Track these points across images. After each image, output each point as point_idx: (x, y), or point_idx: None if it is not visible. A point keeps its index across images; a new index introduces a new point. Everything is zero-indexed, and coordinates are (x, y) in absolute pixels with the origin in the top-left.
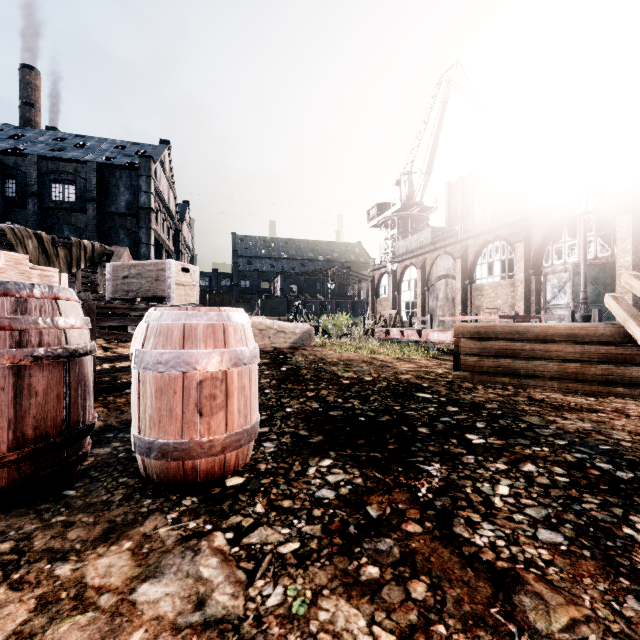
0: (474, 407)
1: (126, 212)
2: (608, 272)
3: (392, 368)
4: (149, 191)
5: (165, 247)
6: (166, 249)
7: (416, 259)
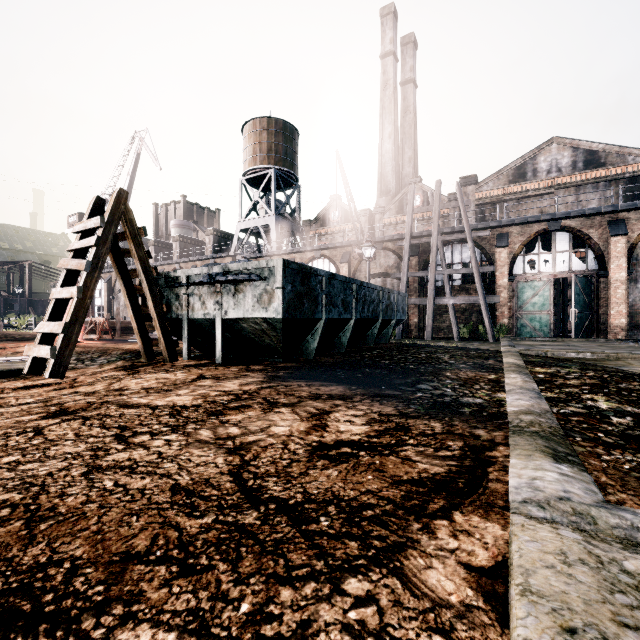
0: None
1: None
2: None
3: None
4: None
5: None
6: None
7: (105, 275)
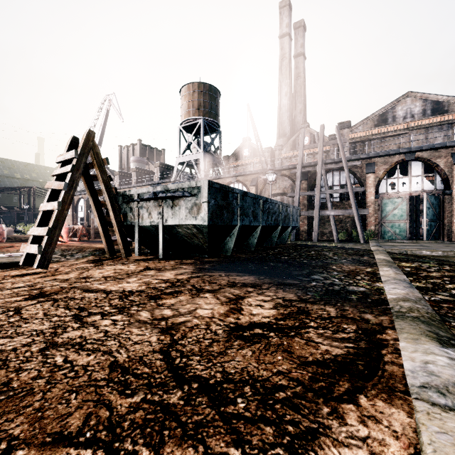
0: None
1: None
2: None
3: None
4: None
5: None
6: None
7: (85, 195)
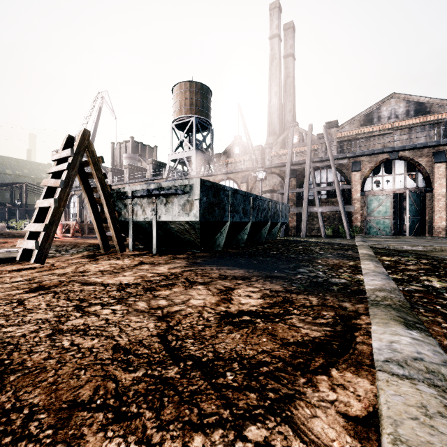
0: None
1: None
2: None
3: None
4: None
5: None
6: None
7: (77, 192)
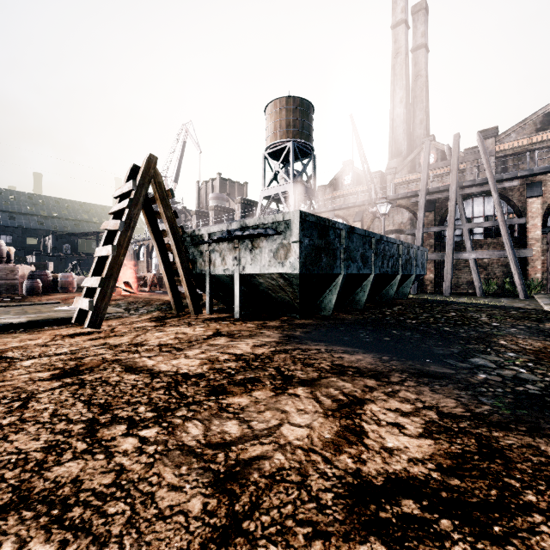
0: None
1: None
2: None
3: None
4: None
5: None
6: None
7: None
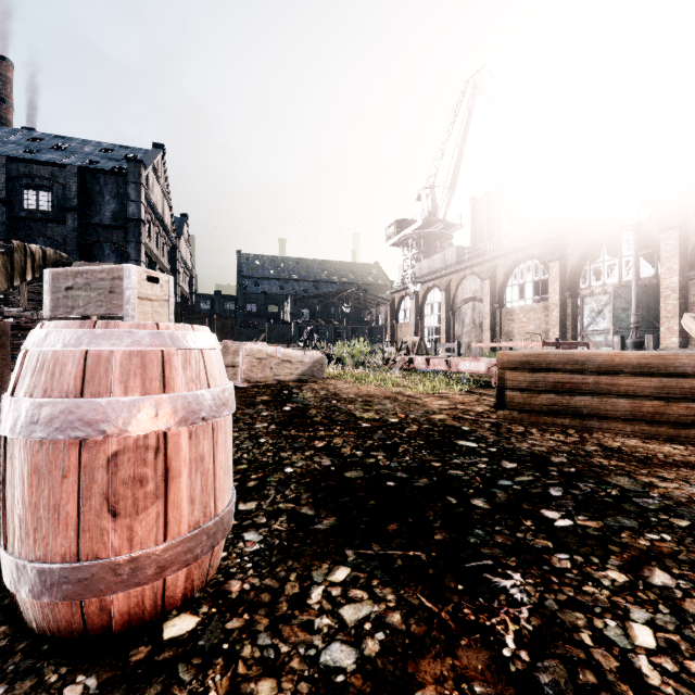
0: (537, 462)
1: (112, 224)
2: (652, 294)
3: (422, 406)
4: (139, 200)
5: (159, 265)
6: (160, 267)
7: (440, 280)
